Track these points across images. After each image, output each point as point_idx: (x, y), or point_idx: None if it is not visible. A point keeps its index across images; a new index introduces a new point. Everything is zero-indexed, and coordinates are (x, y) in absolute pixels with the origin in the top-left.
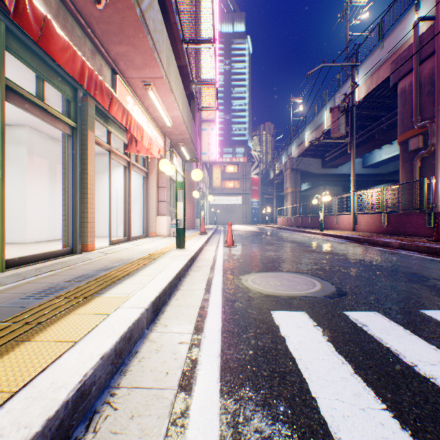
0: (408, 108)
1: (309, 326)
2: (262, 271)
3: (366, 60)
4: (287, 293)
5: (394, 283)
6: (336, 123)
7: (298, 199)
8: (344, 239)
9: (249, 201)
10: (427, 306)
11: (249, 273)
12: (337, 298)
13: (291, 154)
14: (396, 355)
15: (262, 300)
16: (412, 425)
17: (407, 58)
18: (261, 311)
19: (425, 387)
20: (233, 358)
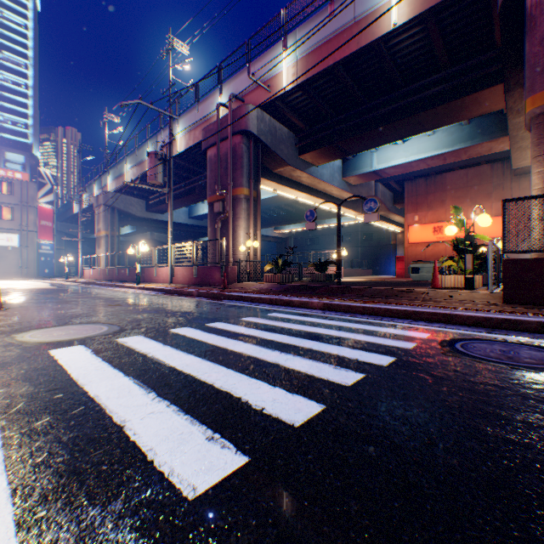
0: (214, 176)
1: (83, 350)
2: (47, 327)
3: (186, 114)
4: (71, 338)
5: (170, 319)
6: (155, 170)
7: (116, 245)
8: (159, 292)
9: (35, 243)
10: (176, 327)
11: (29, 331)
12: (118, 333)
13: (107, 186)
14: (135, 349)
15: (42, 346)
16: (121, 367)
17: (214, 132)
18: (39, 352)
19: (139, 356)
20: (6, 377)
